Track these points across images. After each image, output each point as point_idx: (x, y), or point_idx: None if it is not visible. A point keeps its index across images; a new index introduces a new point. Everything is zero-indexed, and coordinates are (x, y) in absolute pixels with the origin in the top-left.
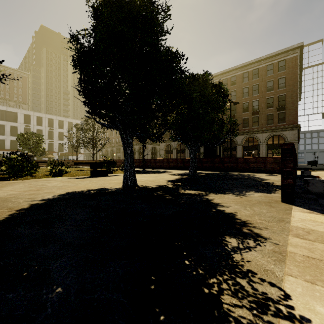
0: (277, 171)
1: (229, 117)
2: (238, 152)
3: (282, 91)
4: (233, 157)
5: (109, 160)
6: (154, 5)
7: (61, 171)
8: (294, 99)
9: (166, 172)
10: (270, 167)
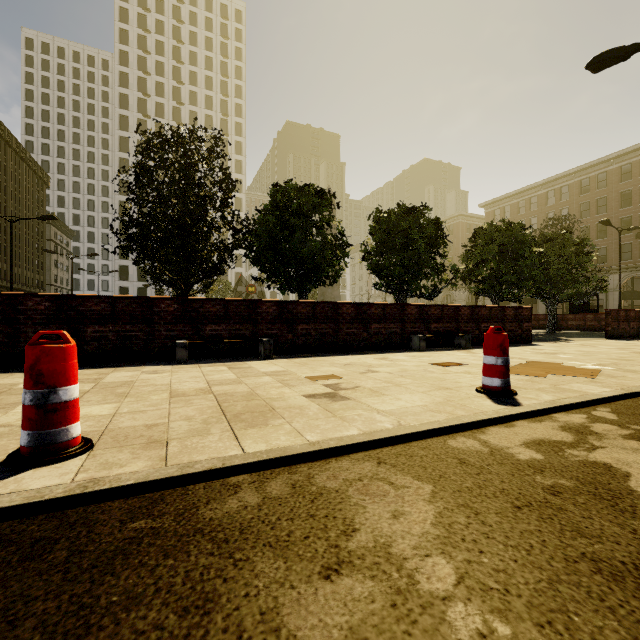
0: None
1: (636, 236)
2: None
3: None
4: None
5: None
6: (523, 229)
7: None
8: None
9: None
10: None
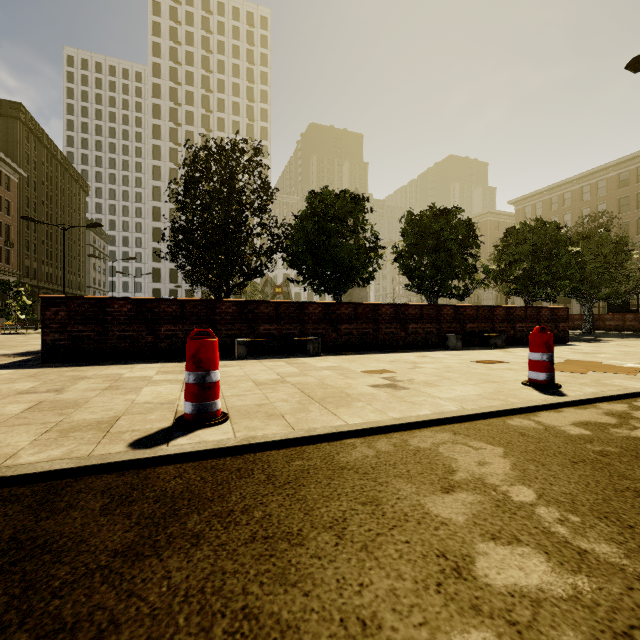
0: None
1: None
2: None
3: None
4: None
5: None
6: (557, 228)
7: None
8: None
9: None
10: None
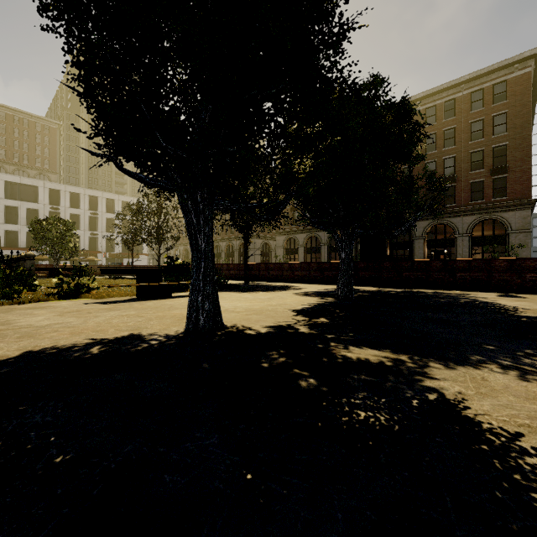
0: (516, 288)
1: None
2: (416, 251)
3: (500, 139)
4: (420, 260)
5: (177, 266)
6: None
7: (78, 288)
8: (525, 152)
9: (288, 289)
10: (500, 280)
